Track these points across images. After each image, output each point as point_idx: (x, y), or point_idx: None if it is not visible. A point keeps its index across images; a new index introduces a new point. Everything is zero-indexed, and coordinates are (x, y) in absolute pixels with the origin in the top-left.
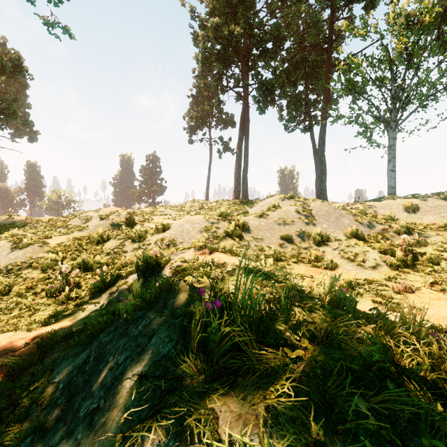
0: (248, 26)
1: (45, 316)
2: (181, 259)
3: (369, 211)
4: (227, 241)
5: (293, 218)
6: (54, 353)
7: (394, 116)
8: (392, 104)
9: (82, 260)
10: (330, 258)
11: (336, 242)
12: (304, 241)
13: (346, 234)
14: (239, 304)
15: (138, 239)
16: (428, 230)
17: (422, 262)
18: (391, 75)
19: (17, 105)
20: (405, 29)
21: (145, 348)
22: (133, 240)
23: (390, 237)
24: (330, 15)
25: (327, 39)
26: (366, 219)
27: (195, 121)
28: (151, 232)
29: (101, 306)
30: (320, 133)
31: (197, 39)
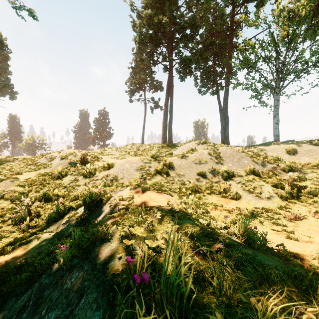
0: (172, 17)
1: (6, 245)
2: (119, 197)
3: (261, 153)
4: (157, 177)
5: (206, 159)
6: (3, 289)
7: (278, 84)
8: (277, 75)
9: (43, 193)
10: (235, 191)
11: (238, 177)
12: (214, 176)
13: (246, 171)
14: (169, 279)
15: (89, 175)
16: (305, 168)
17: (304, 194)
18: (276, 54)
19: (0, 72)
20: (287, 20)
21: (74, 311)
22: (85, 176)
23: (278, 173)
24: (232, 11)
25: (229, 28)
26: (260, 160)
27: (134, 86)
28: (99, 170)
29: (54, 235)
30: (225, 95)
31: (135, 26)
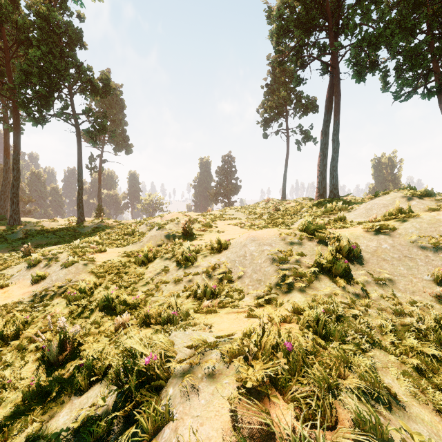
0: None
1: None
2: None
3: None
4: (321, 284)
5: None
6: None
7: None
8: None
9: (107, 295)
10: None
11: None
12: None
13: None
14: None
15: (185, 263)
16: None
17: None
18: None
19: (117, 124)
20: None
21: None
22: (180, 263)
23: None
24: None
25: None
26: None
27: (270, 112)
28: (203, 253)
29: None
30: None
31: (271, 14)
